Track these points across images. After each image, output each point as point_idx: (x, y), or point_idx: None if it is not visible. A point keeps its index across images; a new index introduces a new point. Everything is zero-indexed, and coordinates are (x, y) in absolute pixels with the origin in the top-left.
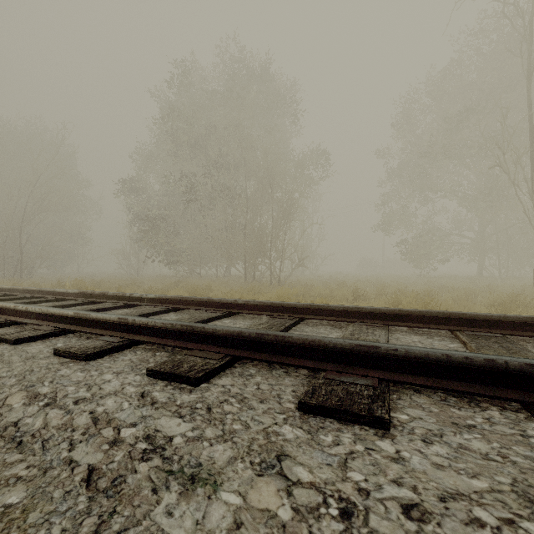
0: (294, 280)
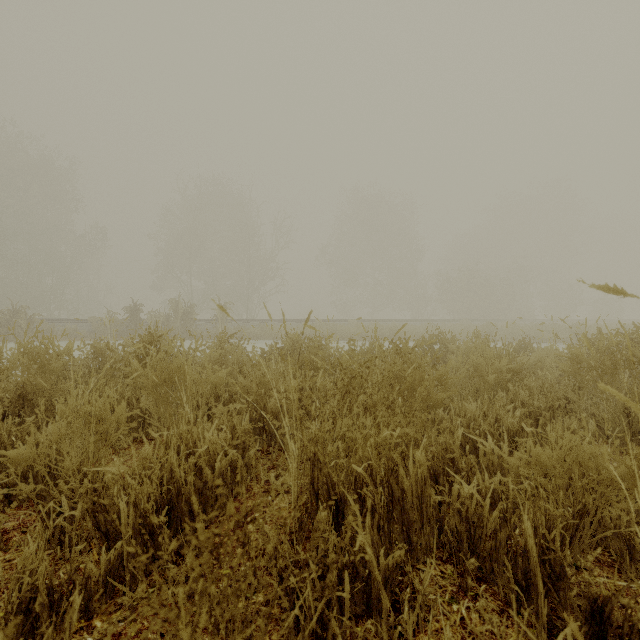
0: None
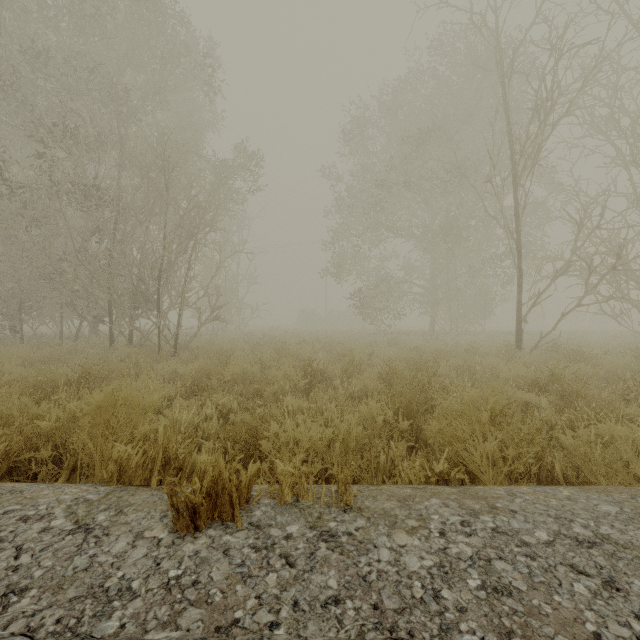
0: (207, 342)
